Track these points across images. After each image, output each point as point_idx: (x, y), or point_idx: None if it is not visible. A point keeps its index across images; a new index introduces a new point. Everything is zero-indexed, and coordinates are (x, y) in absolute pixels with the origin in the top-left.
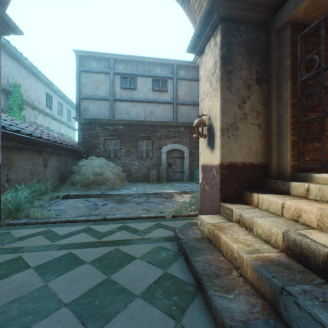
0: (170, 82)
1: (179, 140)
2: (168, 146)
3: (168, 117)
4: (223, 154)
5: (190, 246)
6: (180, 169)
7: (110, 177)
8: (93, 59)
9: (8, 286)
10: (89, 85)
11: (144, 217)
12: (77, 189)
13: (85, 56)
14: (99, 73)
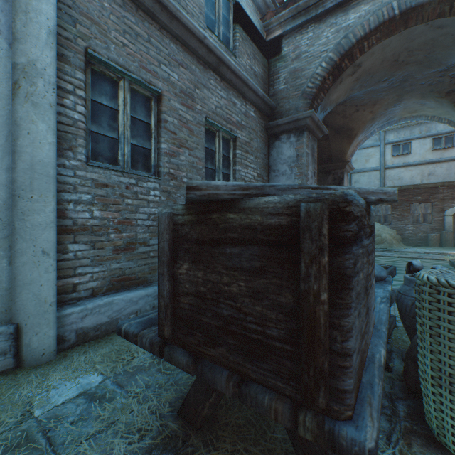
0: None
1: None
2: (454, 208)
3: (454, 176)
4: None
5: (454, 262)
6: None
7: (386, 238)
8: None
9: (381, 262)
10: (359, 160)
11: (427, 258)
12: None
13: None
14: (368, 147)
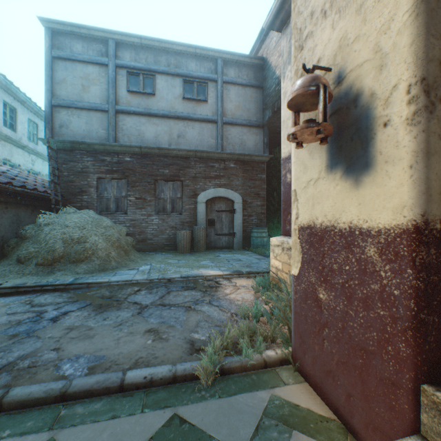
0: (212, 87)
1: (227, 182)
2: (208, 191)
3: (208, 144)
4: (429, 186)
5: None
6: (228, 229)
7: (99, 245)
8: (78, 38)
9: None
10: (70, 83)
11: (136, 381)
12: (26, 272)
13: (62, 31)
14: (89, 62)
